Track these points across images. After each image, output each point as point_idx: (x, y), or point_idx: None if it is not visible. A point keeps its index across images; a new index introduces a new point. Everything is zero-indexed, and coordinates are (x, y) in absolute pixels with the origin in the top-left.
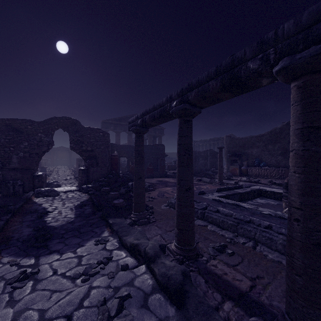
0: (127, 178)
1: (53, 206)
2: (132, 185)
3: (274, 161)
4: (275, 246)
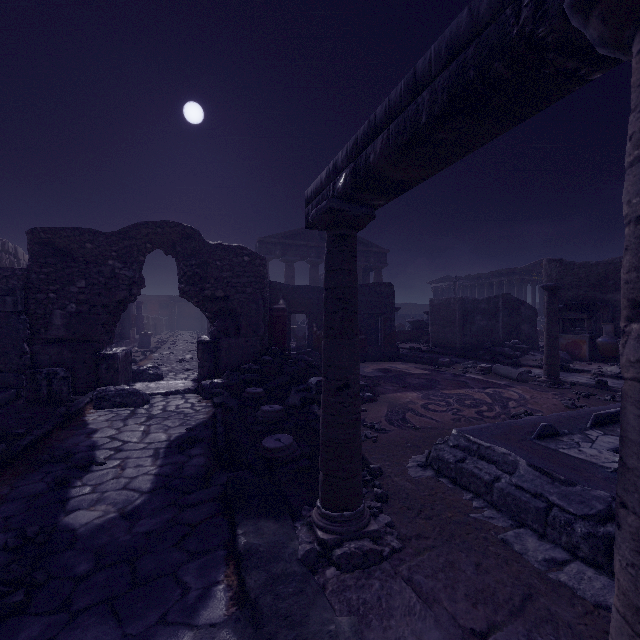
0: (307, 363)
1: (118, 440)
2: (317, 386)
3: None
4: None
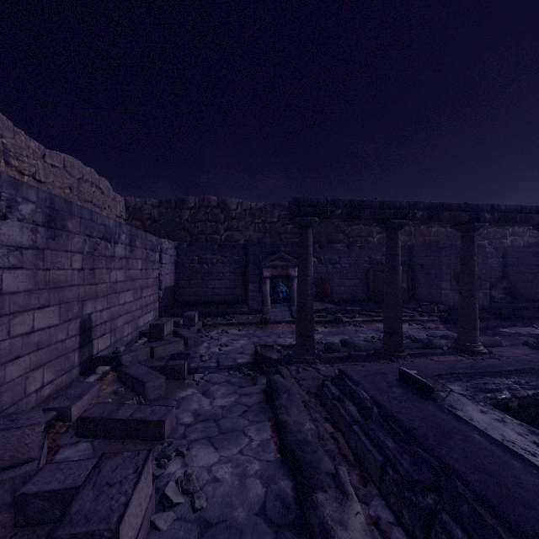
0: None
1: None
2: None
3: None
4: None
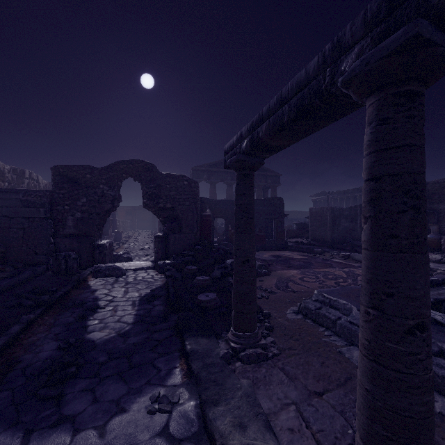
0: (225, 251)
1: (110, 295)
2: (231, 265)
3: None
4: None
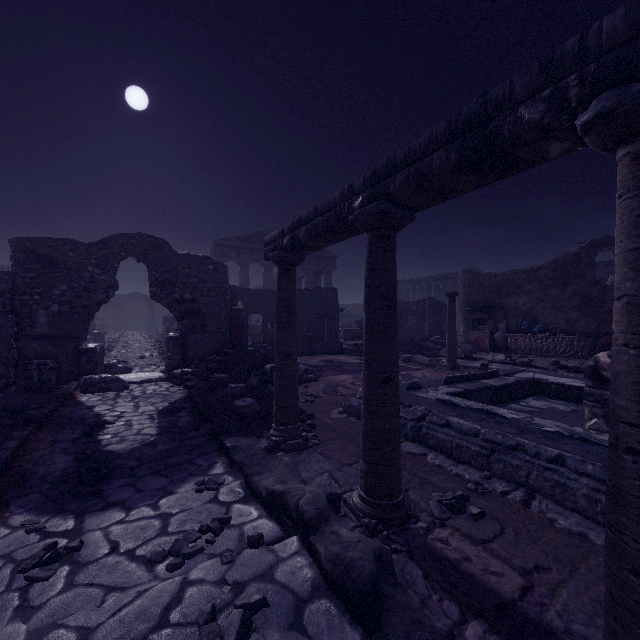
0: (263, 355)
1: (116, 411)
2: (272, 370)
3: (563, 321)
4: (571, 500)
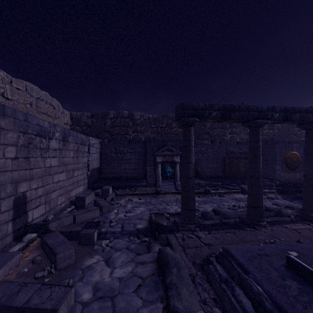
0: None
1: None
2: None
3: None
4: None
